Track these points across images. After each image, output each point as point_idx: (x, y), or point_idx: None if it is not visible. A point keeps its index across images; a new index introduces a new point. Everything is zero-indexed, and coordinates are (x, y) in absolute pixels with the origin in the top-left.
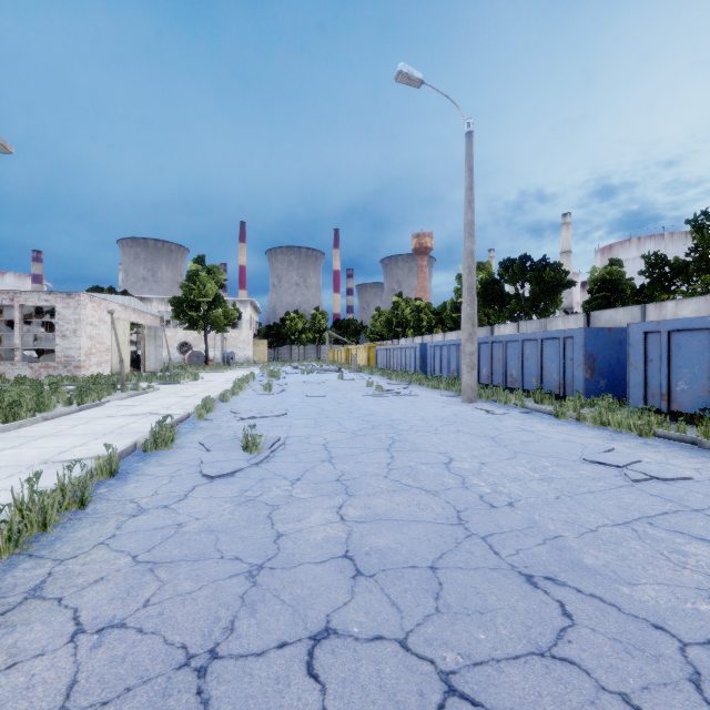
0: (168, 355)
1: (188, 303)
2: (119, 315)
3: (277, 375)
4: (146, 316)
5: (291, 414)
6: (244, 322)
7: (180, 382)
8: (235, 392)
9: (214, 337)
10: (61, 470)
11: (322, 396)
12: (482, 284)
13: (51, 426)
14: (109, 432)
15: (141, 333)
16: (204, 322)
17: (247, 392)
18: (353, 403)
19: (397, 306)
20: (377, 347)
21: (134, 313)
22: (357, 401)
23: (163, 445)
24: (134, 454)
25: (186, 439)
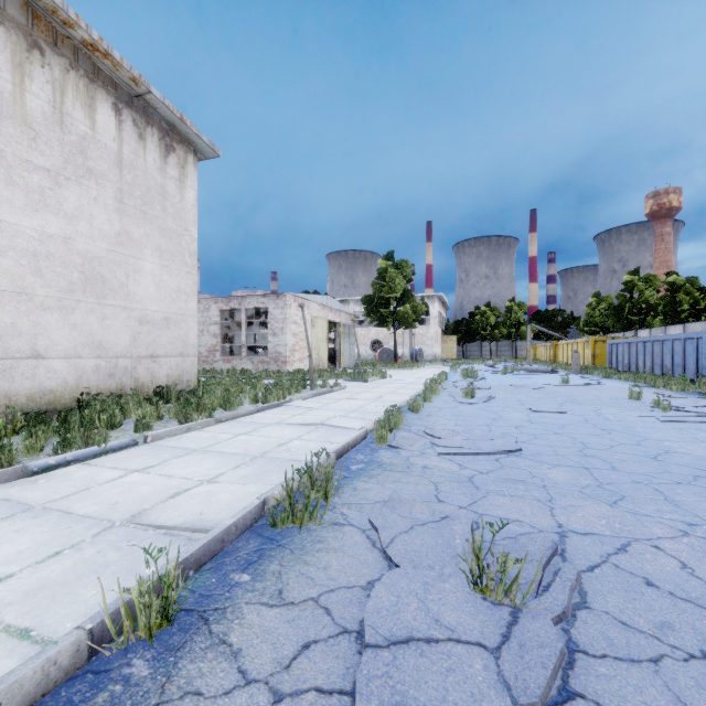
0: (361, 352)
1: (377, 300)
2: (318, 314)
3: (474, 375)
4: (342, 315)
5: (526, 448)
6: (432, 318)
7: (367, 379)
8: (427, 397)
9: (402, 333)
10: (120, 560)
11: (558, 412)
12: None
13: (215, 433)
14: (261, 453)
15: (337, 331)
16: (393, 318)
17: (442, 397)
18: (634, 432)
19: (631, 287)
20: (610, 341)
21: (331, 312)
22: (638, 427)
23: (305, 515)
24: (256, 527)
25: (352, 496)
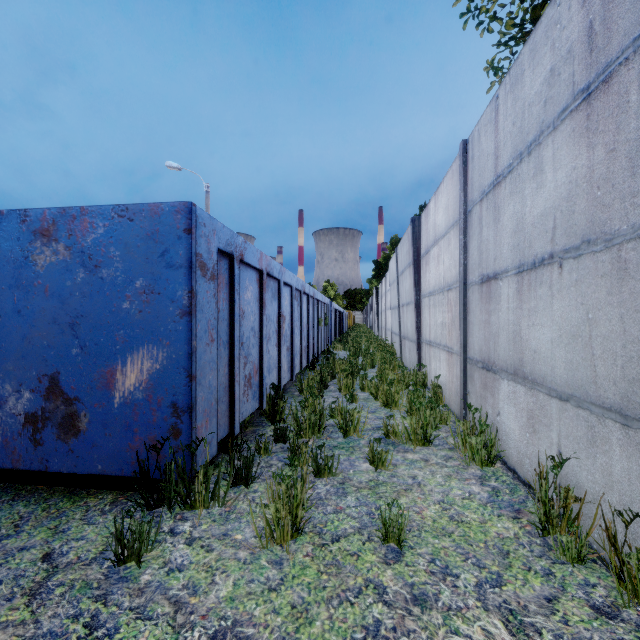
0: None
1: None
2: None
3: None
4: None
5: None
6: None
7: None
8: None
9: None
10: None
11: None
12: (374, 262)
13: None
14: None
15: None
16: None
17: None
18: None
19: None
20: None
21: None
22: None
23: None
24: None
25: None
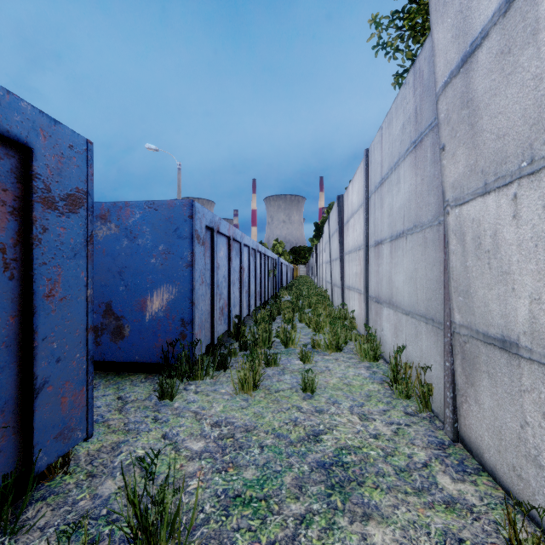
0: None
1: None
2: None
3: None
4: None
5: None
6: None
7: None
8: None
9: None
10: None
11: None
12: (314, 224)
13: None
14: None
15: None
16: None
17: None
18: None
19: None
20: None
21: None
22: None
23: None
24: None
25: None
